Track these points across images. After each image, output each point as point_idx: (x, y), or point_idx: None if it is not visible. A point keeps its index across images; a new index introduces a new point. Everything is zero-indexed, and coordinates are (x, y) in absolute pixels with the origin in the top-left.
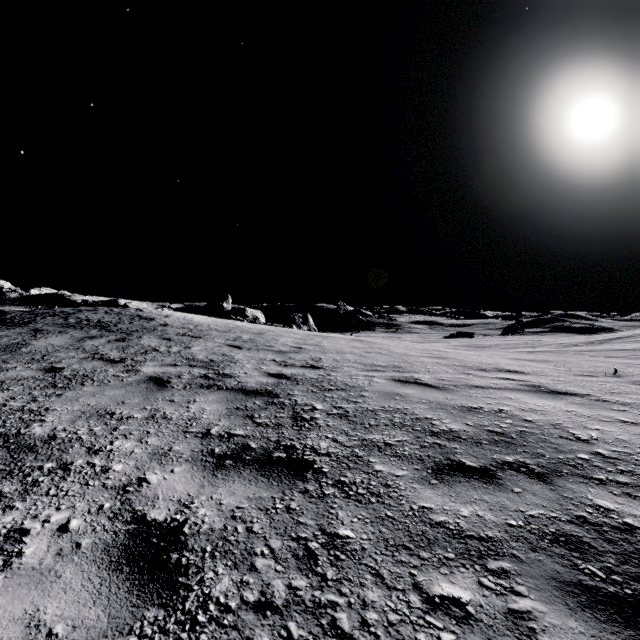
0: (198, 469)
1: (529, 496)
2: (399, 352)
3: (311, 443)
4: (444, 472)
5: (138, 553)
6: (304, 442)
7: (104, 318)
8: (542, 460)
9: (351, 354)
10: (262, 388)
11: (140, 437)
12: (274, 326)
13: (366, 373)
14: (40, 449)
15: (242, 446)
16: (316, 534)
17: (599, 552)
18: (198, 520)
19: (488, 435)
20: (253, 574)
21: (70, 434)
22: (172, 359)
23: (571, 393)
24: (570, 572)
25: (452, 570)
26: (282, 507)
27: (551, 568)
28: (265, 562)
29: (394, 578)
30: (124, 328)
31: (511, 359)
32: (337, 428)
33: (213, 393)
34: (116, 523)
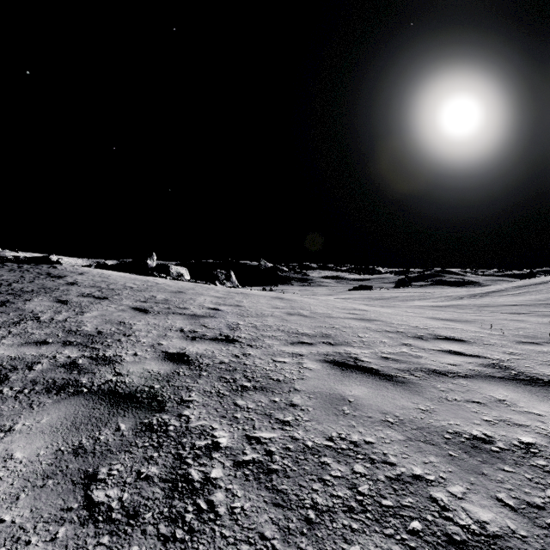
0: None
1: None
2: (322, 312)
3: None
4: None
5: None
6: None
7: (2, 276)
8: None
9: (272, 317)
10: (145, 387)
11: None
12: (197, 283)
13: (292, 349)
14: None
15: None
16: None
17: None
18: None
19: None
20: None
21: None
22: (46, 332)
23: None
24: None
25: None
26: None
27: None
28: None
29: None
30: (17, 288)
31: (432, 319)
32: (250, 528)
33: (58, 404)
34: None
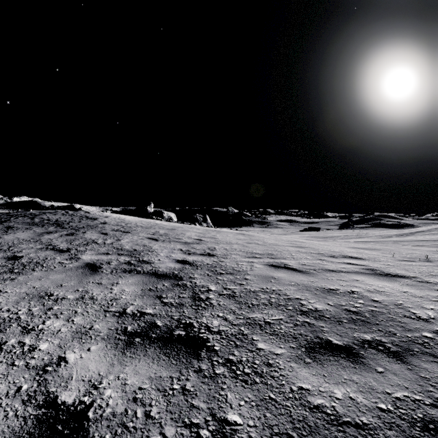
0: (111, 347)
1: (391, 376)
2: (271, 243)
3: (206, 321)
4: (315, 350)
5: None
6: (200, 320)
7: (60, 218)
8: (395, 338)
9: (237, 244)
10: (170, 272)
11: (68, 316)
12: (183, 224)
13: (248, 259)
14: None
15: (150, 324)
16: (207, 420)
17: None
18: (103, 403)
19: (346, 314)
20: None
21: (11, 314)
22: (106, 249)
23: (401, 275)
24: None
25: None
26: (178, 388)
27: None
28: None
29: None
30: (74, 225)
31: (350, 248)
32: (226, 307)
33: (133, 276)
34: (28, 407)
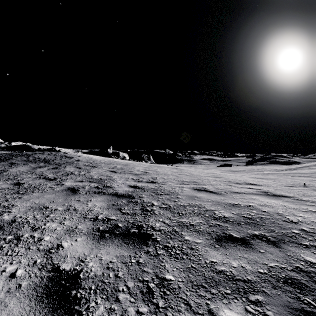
0: (90, 239)
1: (269, 255)
2: (196, 174)
3: (151, 224)
4: (222, 240)
5: (53, 290)
6: (147, 223)
7: (47, 157)
8: (274, 233)
9: (172, 175)
10: (126, 193)
11: (60, 221)
12: (133, 161)
13: (179, 185)
14: (6, 228)
15: (114, 225)
16: (153, 278)
17: (311, 289)
18: (88, 269)
19: (244, 219)
20: (117, 304)
21: (23, 219)
22: (80, 178)
23: (284, 196)
24: (296, 302)
25: (230, 301)
26: (135, 261)
27: (285, 299)
28: (124, 296)
29: (197, 306)
30: (57, 162)
31: (252, 178)
32: (165, 215)
33: (100, 196)
34: (42, 272)
